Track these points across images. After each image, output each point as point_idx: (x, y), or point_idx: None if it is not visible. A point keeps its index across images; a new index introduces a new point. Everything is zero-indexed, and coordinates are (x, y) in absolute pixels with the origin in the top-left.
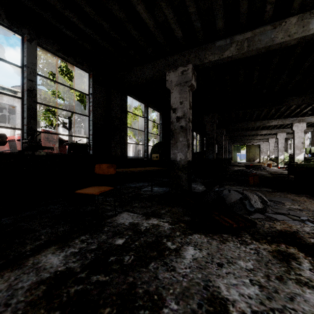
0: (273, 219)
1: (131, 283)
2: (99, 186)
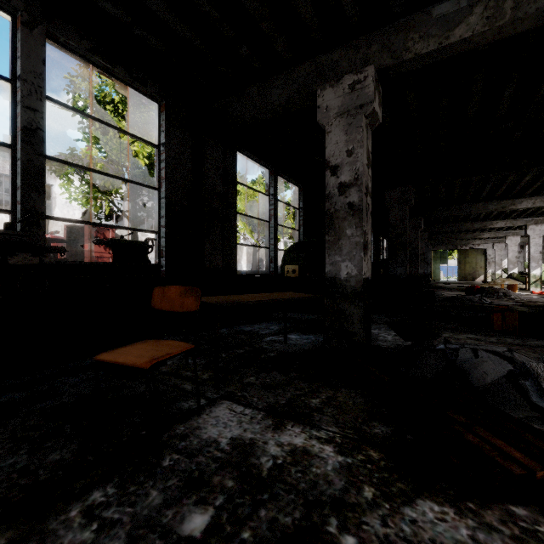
0: None
1: None
2: (160, 341)
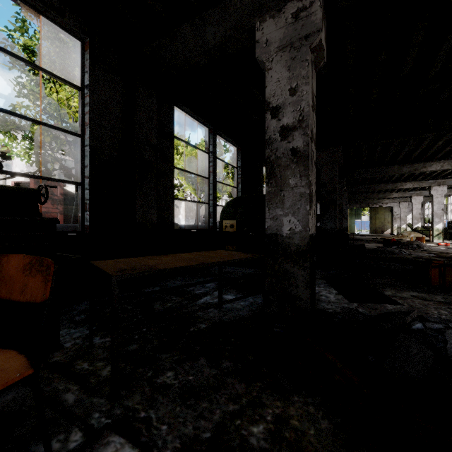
0: None
1: None
2: None
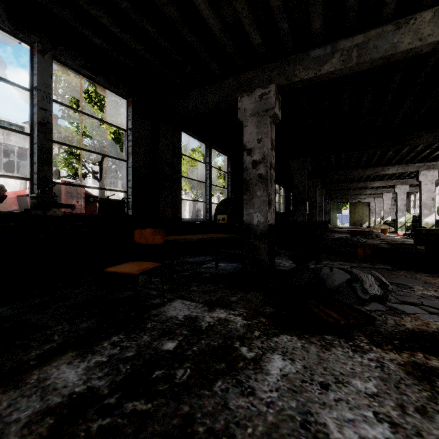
0: (399, 312)
1: (186, 415)
2: (140, 262)
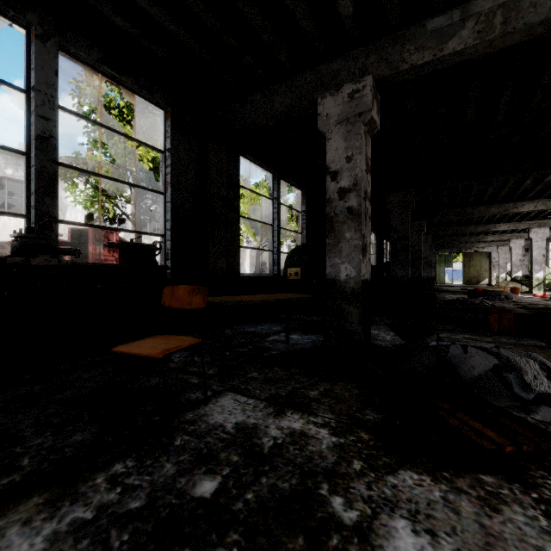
0: None
1: None
2: (170, 336)
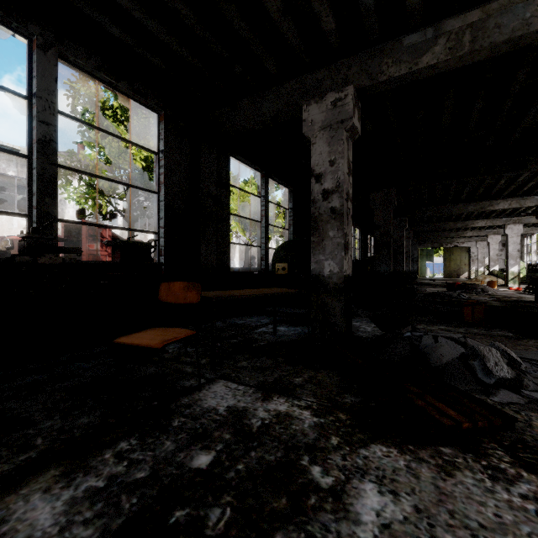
0: None
1: None
2: (167, 328)
